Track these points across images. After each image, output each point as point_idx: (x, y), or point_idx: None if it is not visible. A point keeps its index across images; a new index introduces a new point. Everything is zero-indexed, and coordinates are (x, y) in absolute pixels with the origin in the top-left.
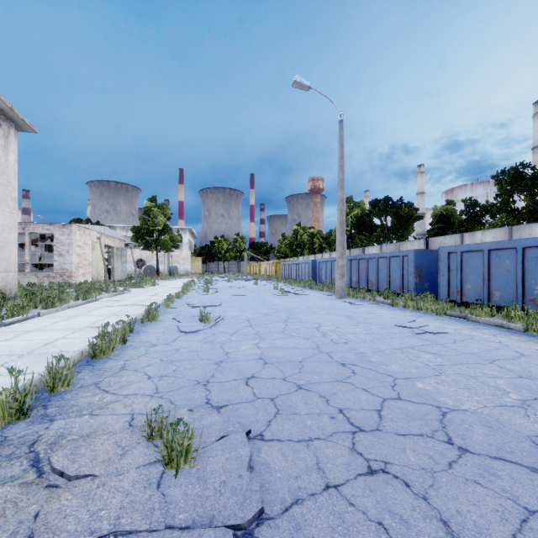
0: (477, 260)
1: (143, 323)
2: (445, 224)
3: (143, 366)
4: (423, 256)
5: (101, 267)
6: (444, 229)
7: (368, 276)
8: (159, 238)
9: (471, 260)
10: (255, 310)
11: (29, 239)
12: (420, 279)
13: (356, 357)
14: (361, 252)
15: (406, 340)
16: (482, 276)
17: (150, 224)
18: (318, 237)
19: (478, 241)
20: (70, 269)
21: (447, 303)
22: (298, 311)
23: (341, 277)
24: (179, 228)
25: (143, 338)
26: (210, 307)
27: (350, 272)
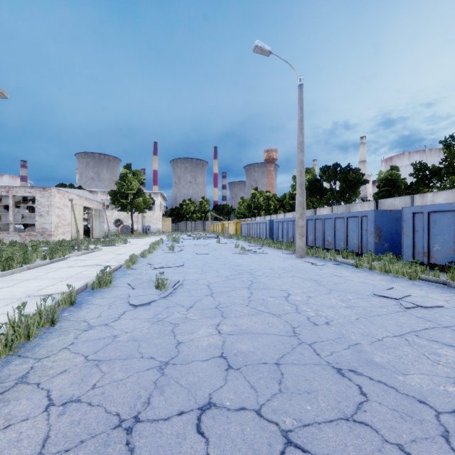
0: (448, 220)
1: (94, 289)
2: (392, 187)
3: (53, 375)
4: (382, 217)
5: (80, 227)
6: (391, 191)
7: (325, 236)
8: (133, 201)
9: (440, 220)
10: (217, 272)
11: (12, 201)
12: (380, 239)
13: (352, 354)
14: (313, 213)
15: (400, 320)
16: (454, 238)
17: (126, 189)
18: (273, 200)
19: (429, 202)
20: (49, 228)
21: (418, 265)
22: (261, 273)
23: (301, 237)
24: (152, 192)
25: (82, 314)
26: (172, 268)
27: (307, 232)
